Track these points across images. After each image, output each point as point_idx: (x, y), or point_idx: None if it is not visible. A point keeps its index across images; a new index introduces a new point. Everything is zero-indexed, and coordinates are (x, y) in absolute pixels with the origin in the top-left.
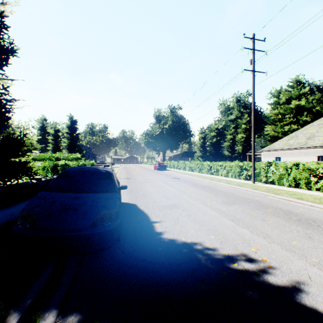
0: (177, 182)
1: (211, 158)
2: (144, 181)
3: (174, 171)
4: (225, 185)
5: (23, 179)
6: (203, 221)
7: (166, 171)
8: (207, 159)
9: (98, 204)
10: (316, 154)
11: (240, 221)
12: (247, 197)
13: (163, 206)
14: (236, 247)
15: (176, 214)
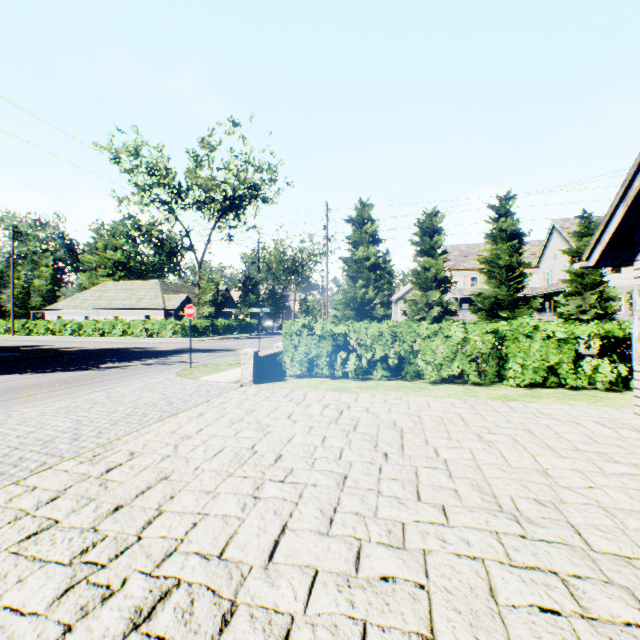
0: None
1: None
2: None
3: None
4: None
5: None
6: None
7: None
8: None
9: None
10: (86, 314)
11: None
12: None
13: None
14: None
15: None
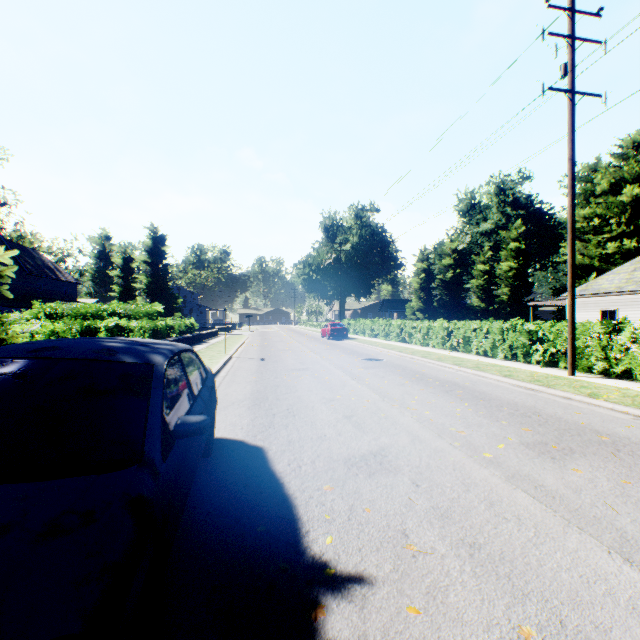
0: (376, 372)
1: (443, 314)
2: (296, 367)
3: (366, 341)
4: (500, 380)
5: None
6: (510, 560)
7: (347, 341)
8: (433, 316)
9: None
10: None
11: None
12: (587, 423)
13: (346, 461)
14: None
15: (396, 507)
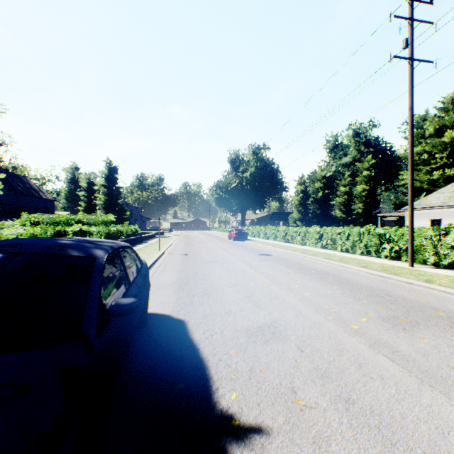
0: (268, 263)
1: (315, 222)
2: (210, 260)
3: (260, 242)
4: (359, 270)
5: None
6: (379, 414)
7: (247, 241)
8: (308, 224)
9: None
10: None
11: None
12: (427, 302)
13: (247, 331)
14: None
15: (286, 369)
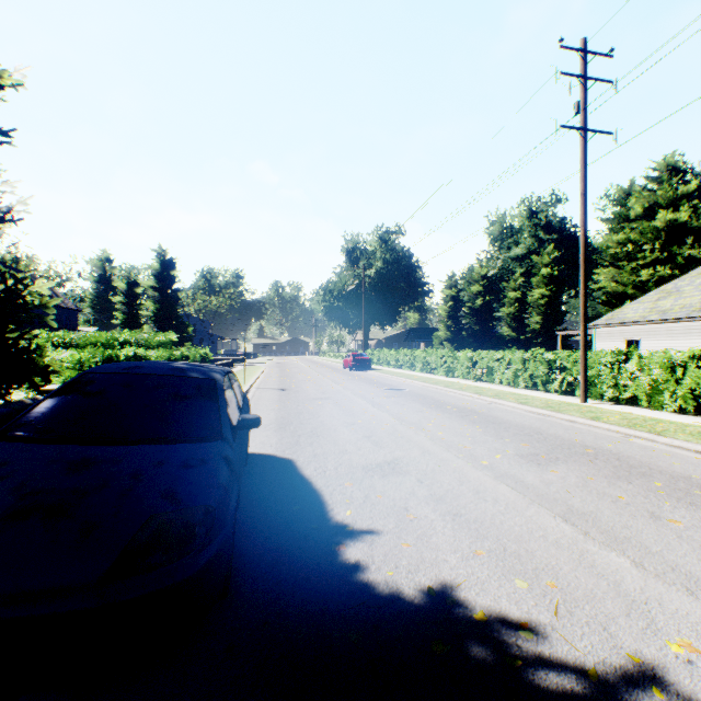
0: (397, 400)
1: (472, 344)
2: (318, 396)
3: (390, 372)
4: (516, 407)
5: (27, 392)
6: (481, 521)
7: (370, 372)
8: (462, 346)
9: (149, 488)
10: None
11: (590, 521)
12: (581, 440)
13: (364, 468)
14: (614, 636)
15: (402, 495)
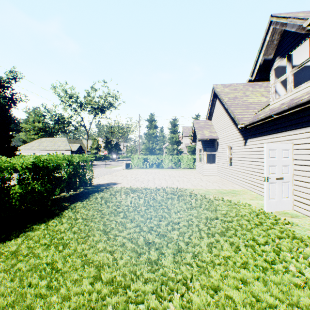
0: None
1: None
2: None
3: None
4: None
5: None
6: None
7: None
8: None
9: None
10: (33, 152)
11: None
12: None
13: None
14: None
15: None
